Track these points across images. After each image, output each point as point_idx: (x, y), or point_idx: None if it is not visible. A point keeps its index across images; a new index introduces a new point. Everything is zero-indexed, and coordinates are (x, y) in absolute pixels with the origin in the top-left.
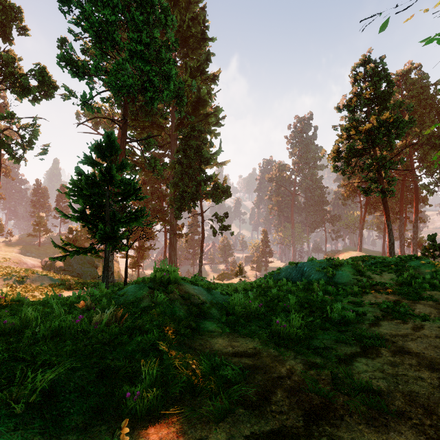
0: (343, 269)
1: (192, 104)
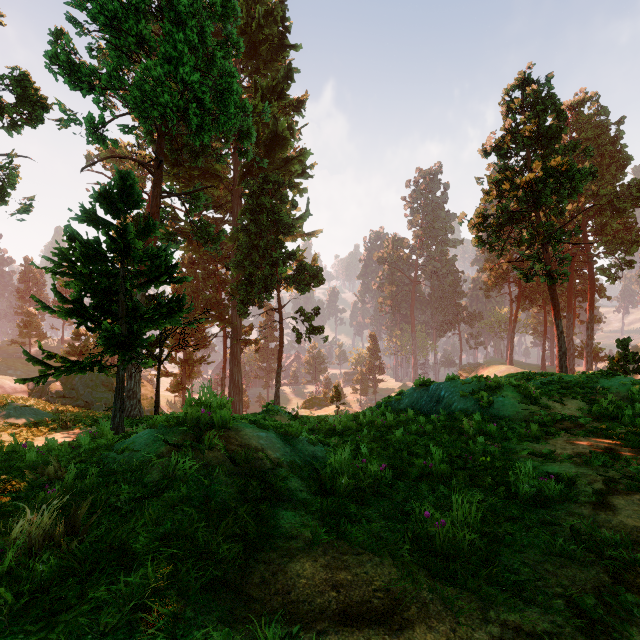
0: (504, 394)
1: (264, 144)
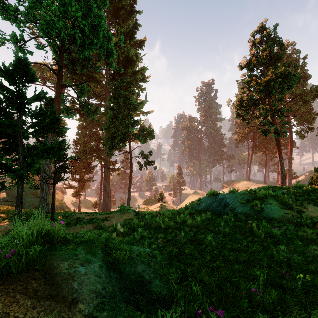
0: (270, 202)
1: (122, 62)
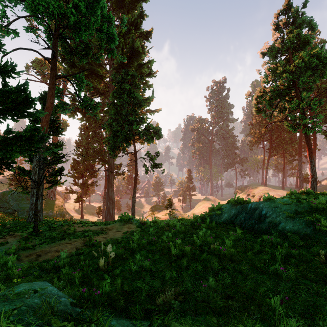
0: None
1: (126, 55)
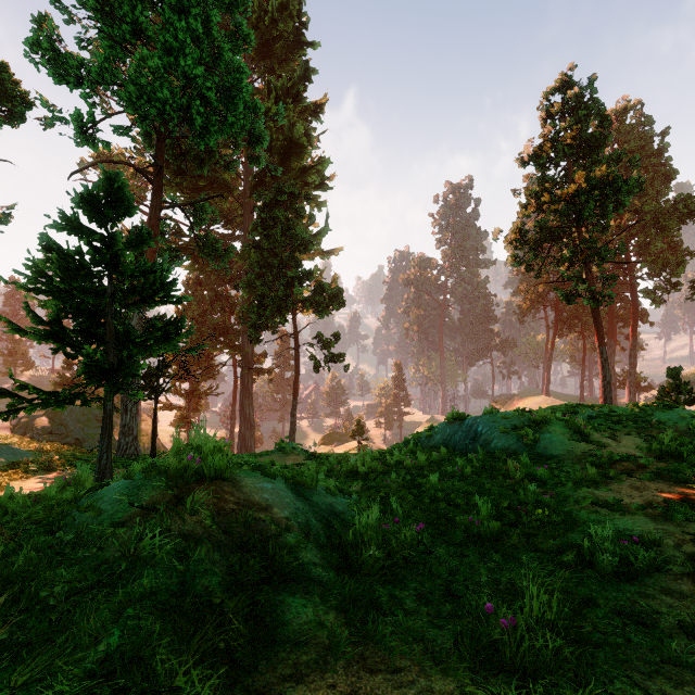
0: (551, 430)
1: (279, 151)
